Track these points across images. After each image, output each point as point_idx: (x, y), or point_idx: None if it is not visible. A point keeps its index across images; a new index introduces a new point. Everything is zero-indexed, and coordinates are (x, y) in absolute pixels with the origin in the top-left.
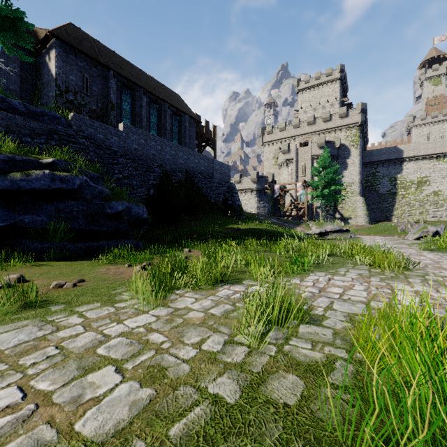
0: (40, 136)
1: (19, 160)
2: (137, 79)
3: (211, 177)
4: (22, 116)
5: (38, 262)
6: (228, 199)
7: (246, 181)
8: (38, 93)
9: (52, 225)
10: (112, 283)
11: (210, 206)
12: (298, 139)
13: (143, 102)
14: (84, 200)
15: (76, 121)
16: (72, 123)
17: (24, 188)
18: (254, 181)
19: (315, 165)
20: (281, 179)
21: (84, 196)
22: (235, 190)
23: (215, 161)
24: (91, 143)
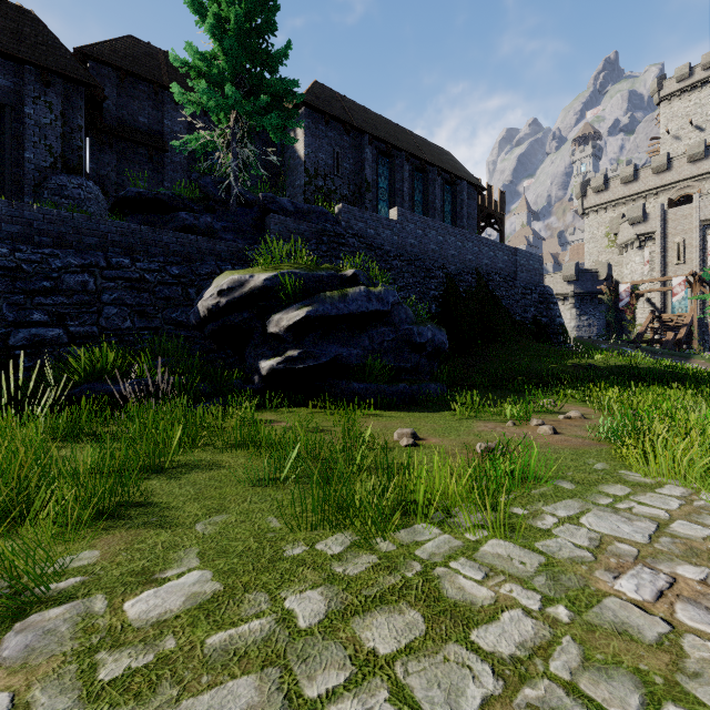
0: (309, 241)
1: (324, 276)
2: (397, 139)
3: (512, 279)
4: (291, 217)
5: (365, 411)
6: (542, 314)
7: (552, 281)
8: (283, 185)
9: (369, 361)
10: (557, 453)
11: (515, 327)
12: (665, 192)
13: (405, 172)
14: (392, 325)
15: (345, 215)
16: (340, 218)
17: (342, 311)
18: (569, 281)
19: (709, 240)
20: (624, 272)
21: (392, 319)
22: (553, 298)
23: (519, 251)
24: (360, 243)
